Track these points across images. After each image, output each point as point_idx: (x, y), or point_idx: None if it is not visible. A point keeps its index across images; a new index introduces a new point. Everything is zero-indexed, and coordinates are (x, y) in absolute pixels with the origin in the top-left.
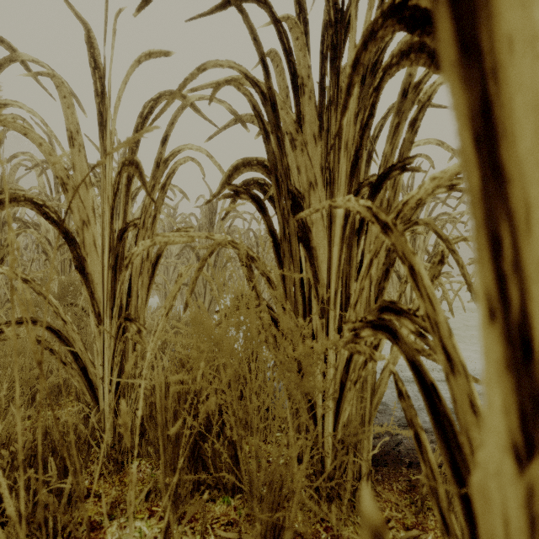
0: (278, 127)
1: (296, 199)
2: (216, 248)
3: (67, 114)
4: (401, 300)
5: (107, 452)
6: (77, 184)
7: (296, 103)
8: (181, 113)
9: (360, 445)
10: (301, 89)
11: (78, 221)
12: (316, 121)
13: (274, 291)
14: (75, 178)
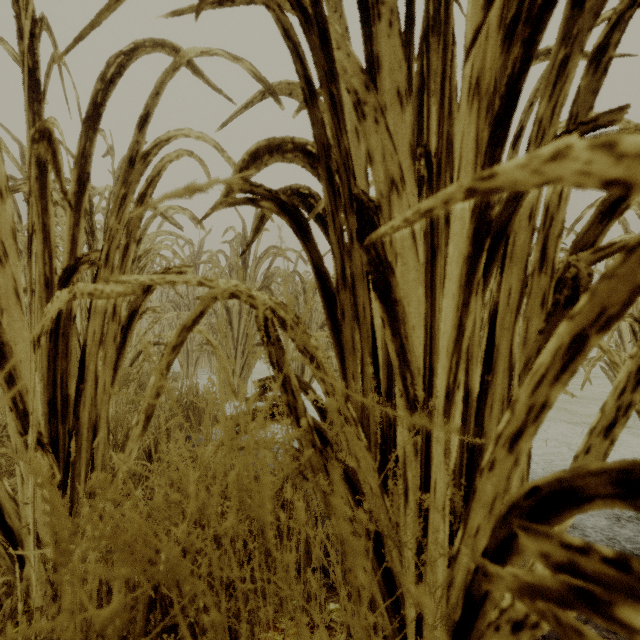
0: (332, 74)
1: (364, 210)
2: (210, 303)
3: None
4: None
5: None
6: None
7: (364, 33)
8: (171, 76)
9: None
10: (373, 8)
11: None
12: (402, 65)
13: (324, 382)
14: None
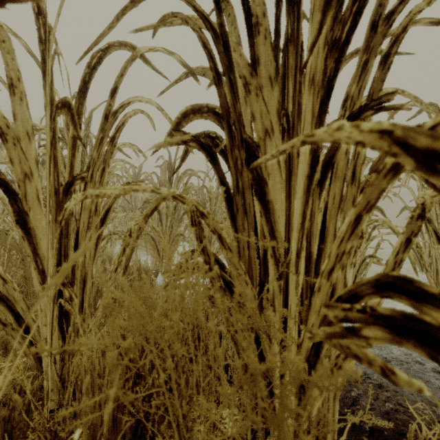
0: (230, 68)
1: (250, 148)
2: (161, 202)
3: (7, 59)
4: (356, 255)
5: (43, 425)
6: (18, 135)
7: (250, 43)
8: (131, 64)
9: (324, 425)
10: (255, 28)
11: (19, 173)
12: (272, 62)
13: (226, 249)
14: (15, 128)
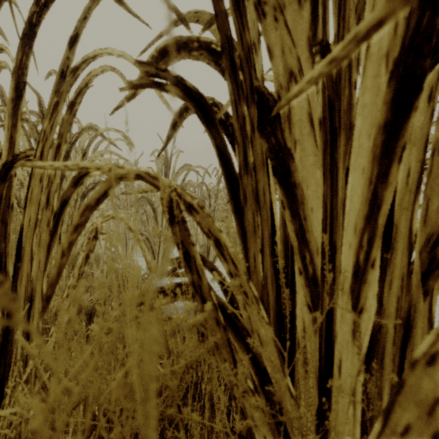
0: None
1: (265, 99)
2: (114, 181)
3: None
4: None
5: None
6: None
7: None
8: (97, 3)
9: None
10: None
11: None
12: None
13: (227, 260)
14: None
